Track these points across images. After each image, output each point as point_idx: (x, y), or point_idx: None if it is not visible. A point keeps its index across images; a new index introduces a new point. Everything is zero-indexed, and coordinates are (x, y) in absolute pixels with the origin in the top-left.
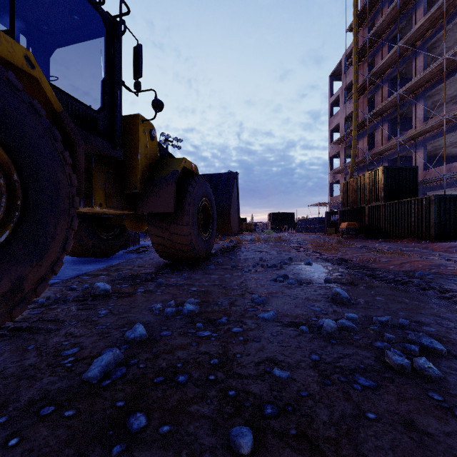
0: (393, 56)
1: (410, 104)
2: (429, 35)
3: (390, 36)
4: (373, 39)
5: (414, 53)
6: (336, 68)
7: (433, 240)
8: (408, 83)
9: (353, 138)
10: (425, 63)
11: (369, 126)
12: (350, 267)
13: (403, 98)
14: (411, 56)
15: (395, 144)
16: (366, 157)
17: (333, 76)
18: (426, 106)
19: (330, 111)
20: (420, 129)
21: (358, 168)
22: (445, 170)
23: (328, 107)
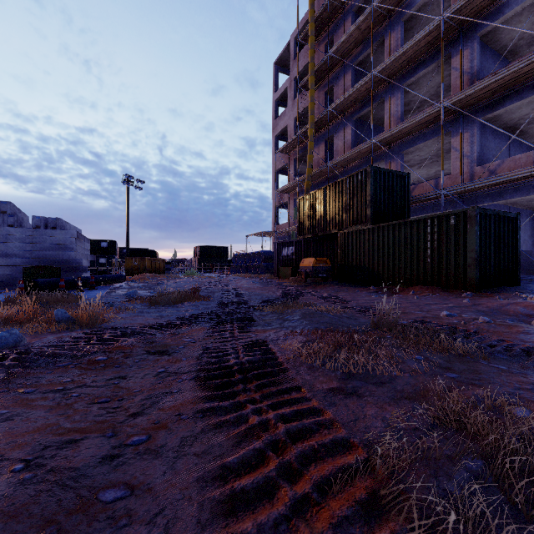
0: (362, 26)
1: (382, 98)
2: (408, 2)
3: (354, 7)
4: (334, 6)
5: (387, 27)
6: (283, 53)
7: (474, 289)
8: (387, 59)
9: (309, 138)
10: (402, 43)
11: (327, 128)
12: None
13: (374, 88)
14: (383, 31)
15: (365, 150)
16: (325, 168)
17: (278, 64)
18: (403, 100)
19: (276, 111)
20: (404, 125)
21: (312, 186)
22: (430, 187)
23: (273, 105)
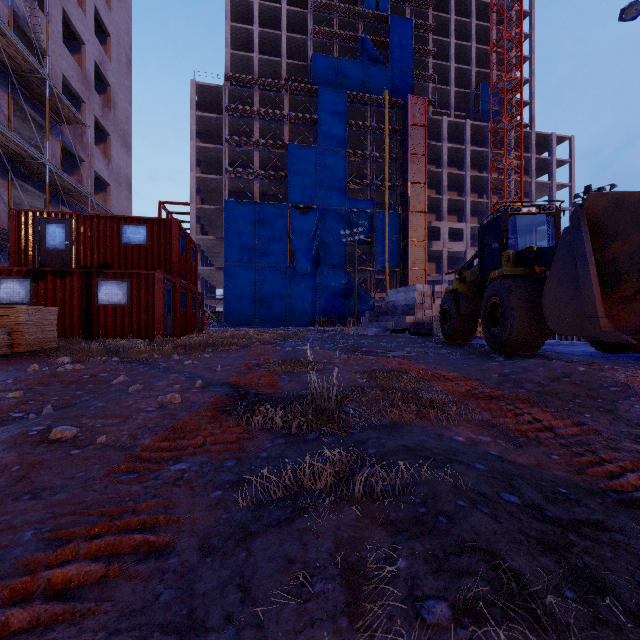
0: None
1: None
2: None
3: None
4: None
5: None
6: None
7: None
8: None
9: None
10: None
11: None
12: (377, 353)
13: None
14: None
15: None
16: None
17: None
18: None
19: None
20: None
21: None
22: None
23: None
